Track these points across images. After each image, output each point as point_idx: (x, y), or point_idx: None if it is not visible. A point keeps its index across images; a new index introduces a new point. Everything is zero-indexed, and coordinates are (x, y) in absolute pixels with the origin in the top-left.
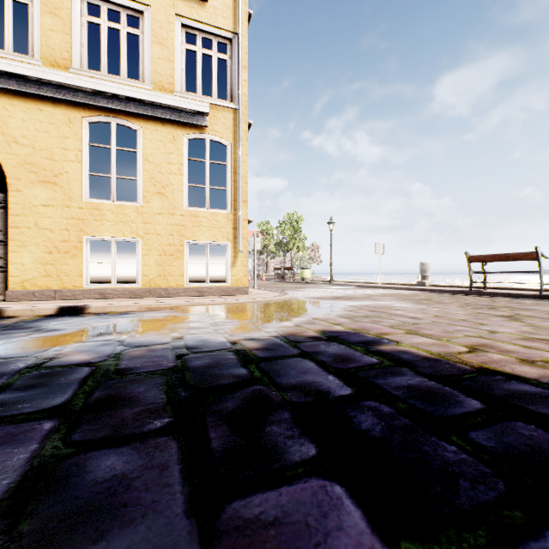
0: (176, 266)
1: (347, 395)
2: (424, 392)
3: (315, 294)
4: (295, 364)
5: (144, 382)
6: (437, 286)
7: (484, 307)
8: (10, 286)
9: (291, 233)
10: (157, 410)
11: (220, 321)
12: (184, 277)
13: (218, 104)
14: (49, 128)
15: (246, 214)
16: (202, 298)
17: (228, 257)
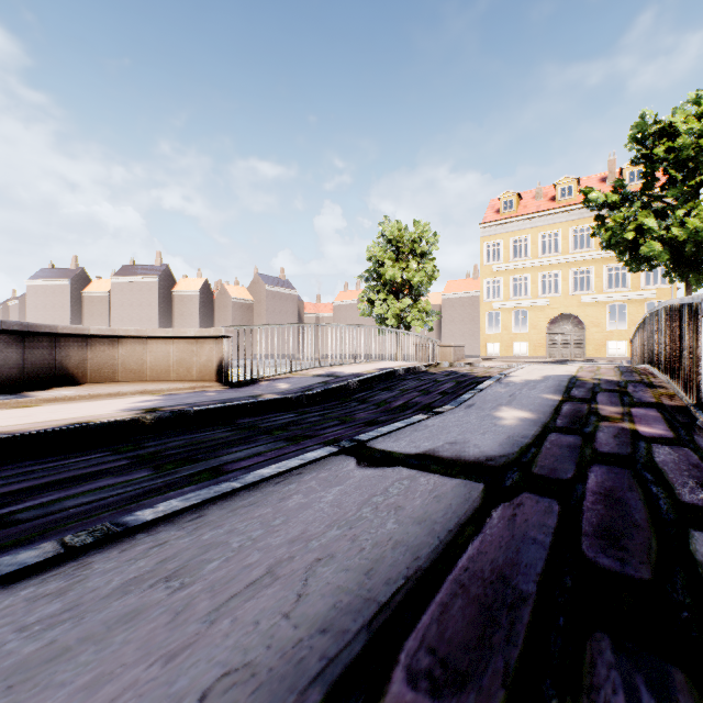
0: None
1: None
2: None
3: None
4: None
5: None
6: None
7: None
8: (586, 356)
9: None
10: None
11: None
12: None
13: (660, 288)
14: (596, 310)
15: None
16: None
17: None
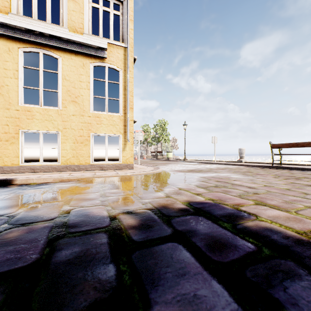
0: (85, 150)
1: None
2: None
3: (176, 168)
4: (170, 253)
5: None
6: (249, 163)
7: (291, 178)
8: None
9: (161, 131)
10: None
11: (108, 191)
12: (91, 157)
13: (113, 43)
14: None
15: (132, 116)
16: (102, 172)
17: (120, 144)
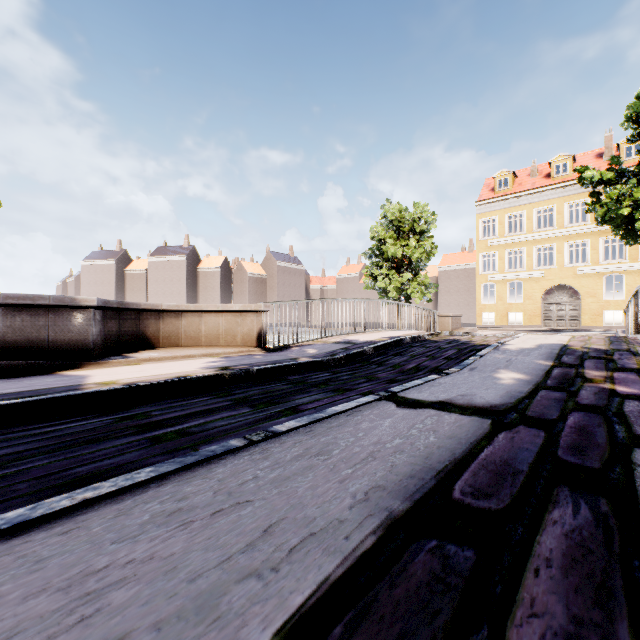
0: None
1: None
2: None
3: None
4: None
5: None
6: None
7: None
8: (581, 325)
9: None
10: None
11: None
12: None
13: None
14: (592, 281)
15: None
16: None
17: None
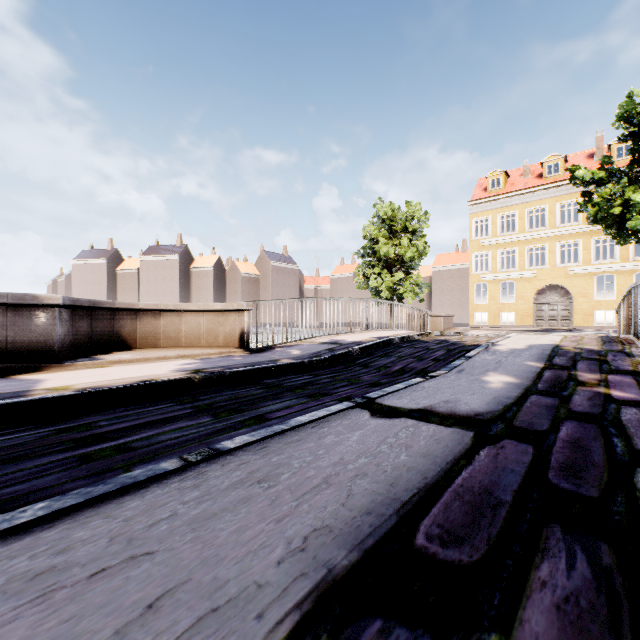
0: None
1: None
2: None
3: None
4: None
5: None
6: None
7: None
8: (573, 325)
9: None
10: None
11: None
12: None
13: None
14: (583, 281)
15: None
16: None
17: None
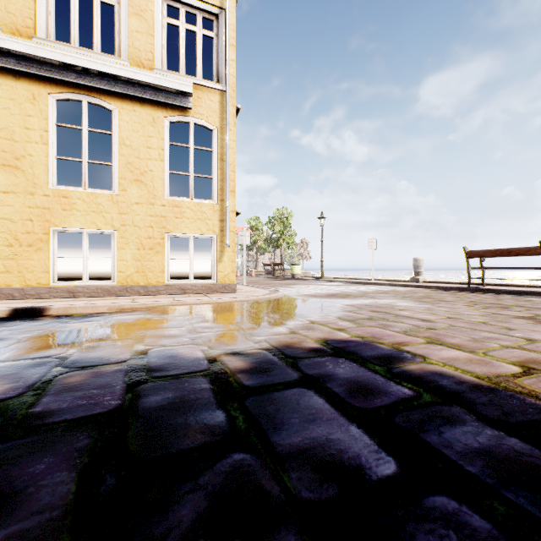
0: (156, 261)
1: (394, 478)
2: (517, 466)
3: (307, 291)
4: (296, 399)
5: (55, 445)
6: (431, 283)
7: (494, 306)
8: None
9: (281, 229)
10: (40, 535)
11: (200, 326)
12: (166, 273)
13: (203, 84)
14: (9, 104)
15: (234, 205)
16: (185, 297)
17: (214, 252)
